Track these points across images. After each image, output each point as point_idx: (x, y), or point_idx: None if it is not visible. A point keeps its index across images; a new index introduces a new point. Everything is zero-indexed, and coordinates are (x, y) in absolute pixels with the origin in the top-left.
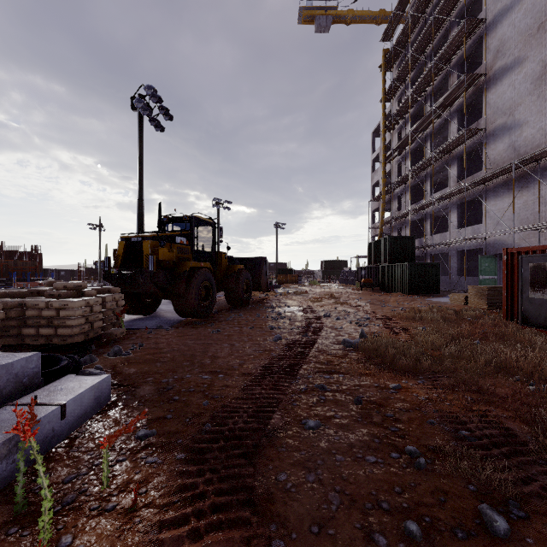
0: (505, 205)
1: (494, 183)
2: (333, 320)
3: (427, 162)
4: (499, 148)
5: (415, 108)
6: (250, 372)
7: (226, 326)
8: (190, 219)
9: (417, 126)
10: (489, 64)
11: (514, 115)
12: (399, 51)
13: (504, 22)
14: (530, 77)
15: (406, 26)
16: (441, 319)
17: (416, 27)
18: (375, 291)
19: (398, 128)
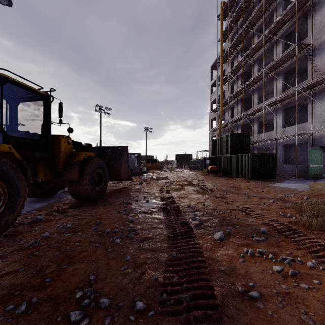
0: None
1: (320, 88)
2: (215, 241)
3: (257, 79)
4: None
5: (245, 43)
6: None
7: None
8: None
9: (249, 53)
10: None
11: None
12: (232, 4)
13: None
14: None
15: None
16: None
17: None
18: (219, 176)
19: (231, 60)
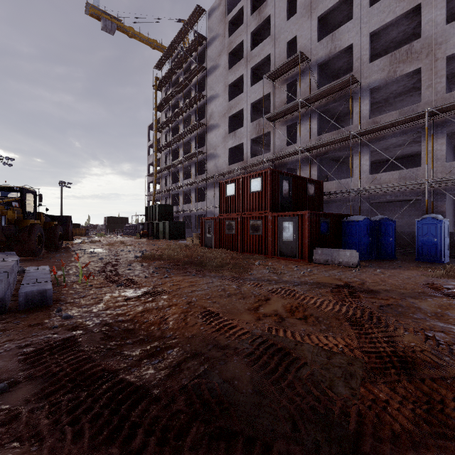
0: (213, 193)
1: (210, 181)
2: (127, 252)
3: (181, 161)
4: (211, 164)
5: (175, 124)
6: (99, 266)
7: (62, 258)
8: (20, 189)
9: (175, 137)
10: (208, 120)
11: (216, 151)
12: (166, 82)
13: (213, 103)
14: (221, 135)
15: (169, 71)
16: (178, 248)
17: (175, 74)
18: (150, 239)
19: (165, 132)
